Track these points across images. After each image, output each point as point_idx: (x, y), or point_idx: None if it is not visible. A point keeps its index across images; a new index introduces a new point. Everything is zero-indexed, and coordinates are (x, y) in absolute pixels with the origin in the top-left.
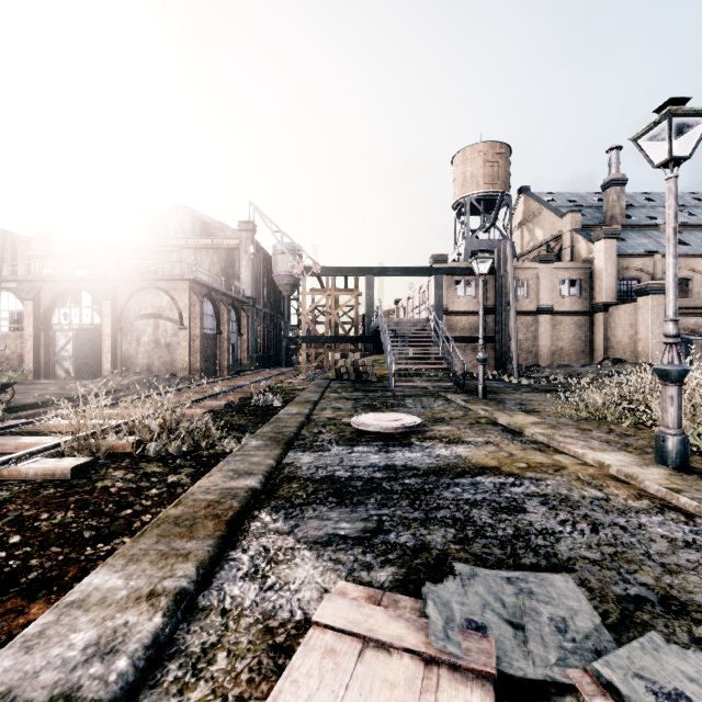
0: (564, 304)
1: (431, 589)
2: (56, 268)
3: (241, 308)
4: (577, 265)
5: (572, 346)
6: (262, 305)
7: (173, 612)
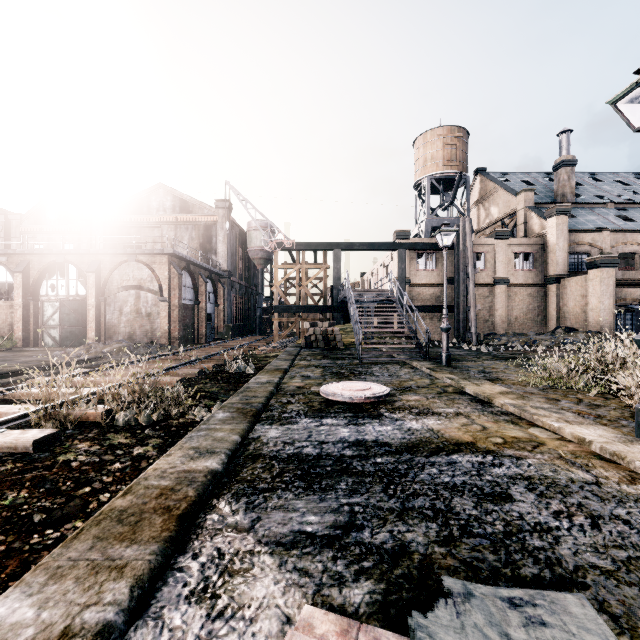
0: (518, 276)
1: (420, 623)
2: (44, 242)
3: (218, 280)
4: (531, 240)
5: (526, 315)
6: (238, 277)
7: None
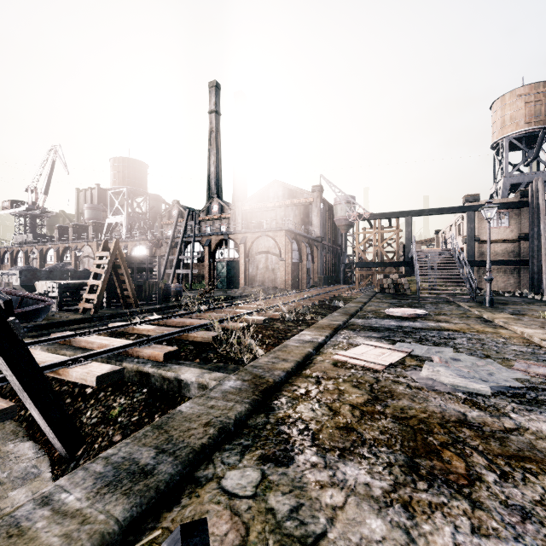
0: None
1: (399, 343)
2: (218, 228)
3: (313, 244)
4: None
5: None
6: (327, 241)
7: (326, 338)
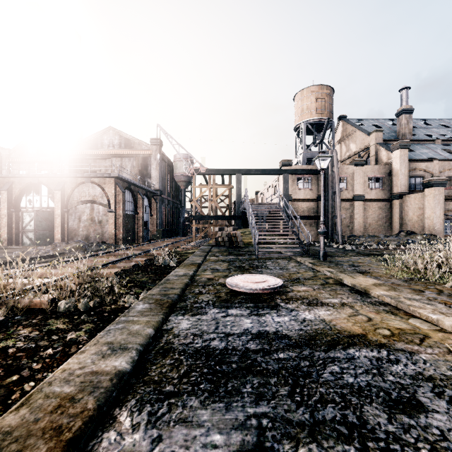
0: (371, 194)
1: None
2: (23, 168)
3: (152, 197)
4: (380, 167)
5: (376, 222)
6: (166, 195)
7: None
